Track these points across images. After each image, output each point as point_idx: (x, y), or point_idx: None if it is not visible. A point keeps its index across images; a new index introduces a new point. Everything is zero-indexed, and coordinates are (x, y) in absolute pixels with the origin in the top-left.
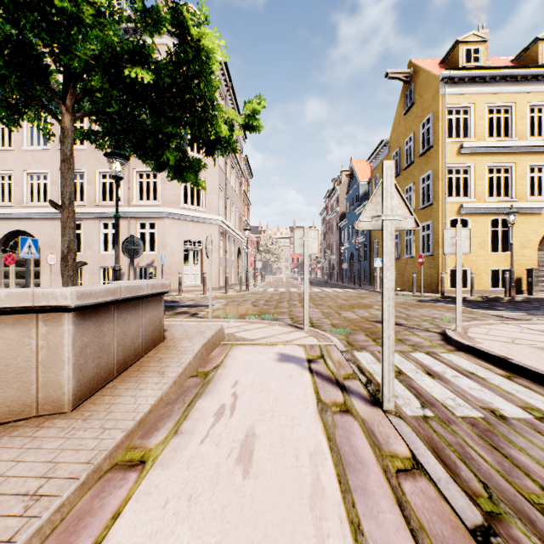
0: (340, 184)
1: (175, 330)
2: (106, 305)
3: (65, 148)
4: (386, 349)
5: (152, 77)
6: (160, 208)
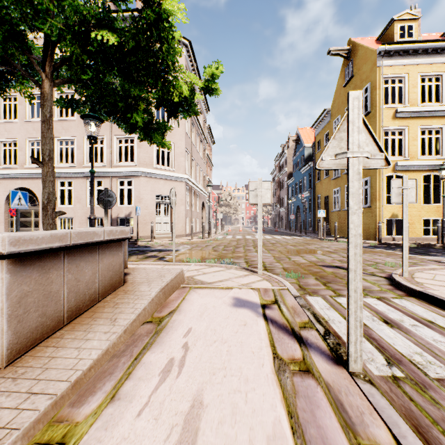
0: (288, 148)
1: (138, 273)
2: (54, 251)
3: (44, 110)
4: (352, 303)
5: (117, 39)
6: (136, 168)
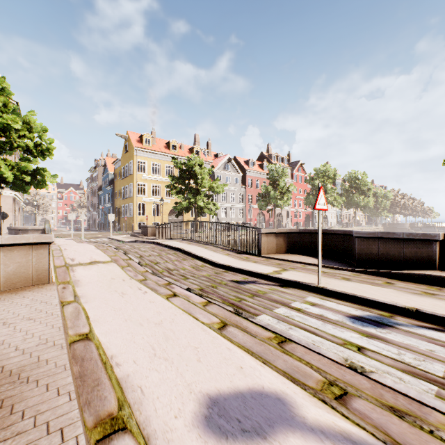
0: (100, 166)
1: None
2: None
3: None
4: (83, 233)
5: (30, 180)
6: None
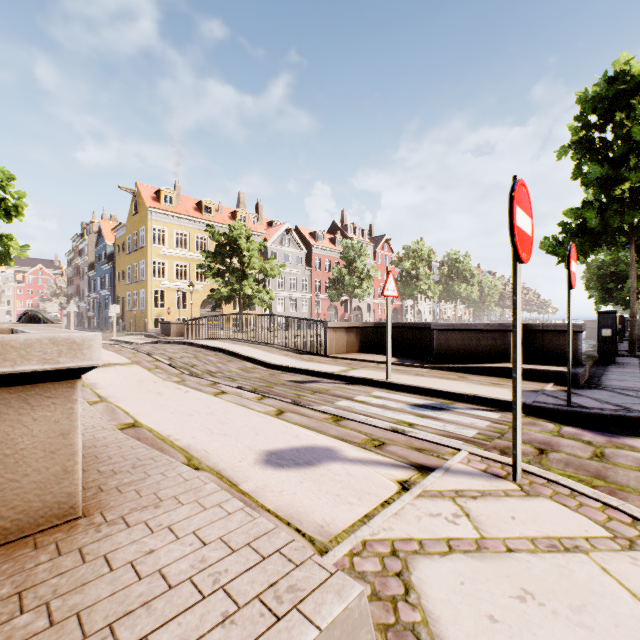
0: (90, 233)
1: None
2: None
3: None
4: None
5: None
6: None
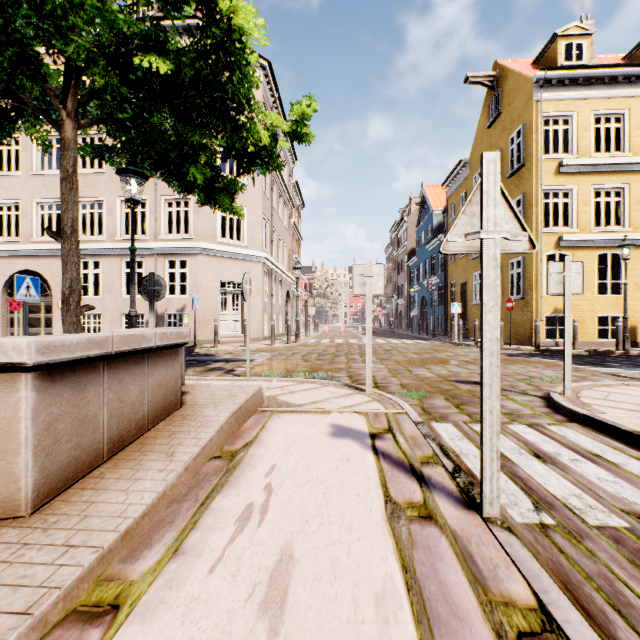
0: (409, 214)
1: (199, 392)
2: (91, 362)
3: (66, 163)
4: (487, 428)
5: (170, 67)
6: (192, 243)
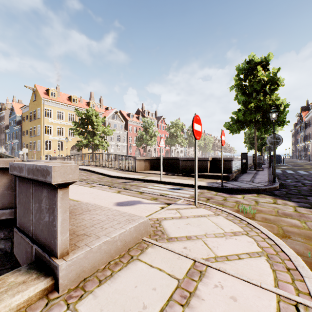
0: (6, 109)
1: None
2: None
3: None
4: None
5: None
6: None
